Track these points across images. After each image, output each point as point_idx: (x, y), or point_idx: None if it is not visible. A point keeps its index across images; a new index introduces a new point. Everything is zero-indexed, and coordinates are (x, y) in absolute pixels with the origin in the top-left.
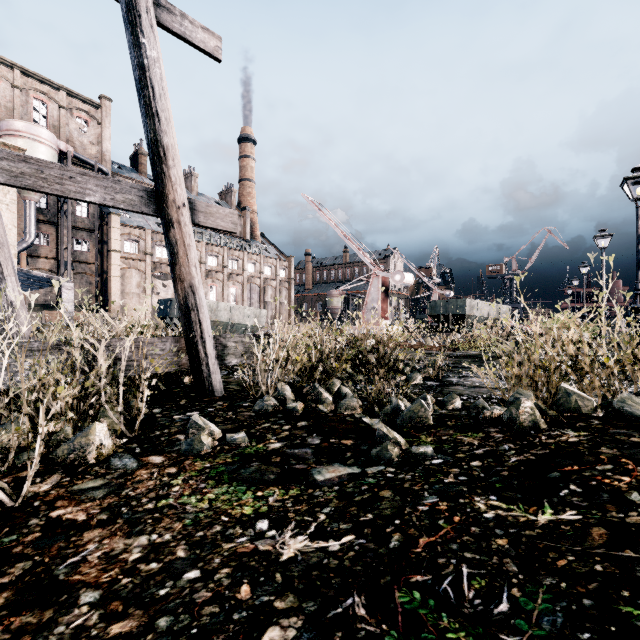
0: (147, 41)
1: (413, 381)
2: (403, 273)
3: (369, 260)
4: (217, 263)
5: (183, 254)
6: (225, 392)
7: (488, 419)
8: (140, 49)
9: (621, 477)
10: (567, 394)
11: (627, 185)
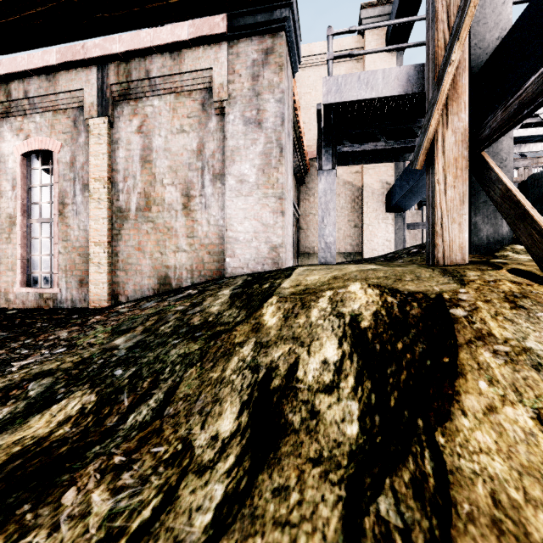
0: None
1: None
2: None
3: None
4: None
5: None
6: None
7: None
8: None
9: None
10: None
11: None
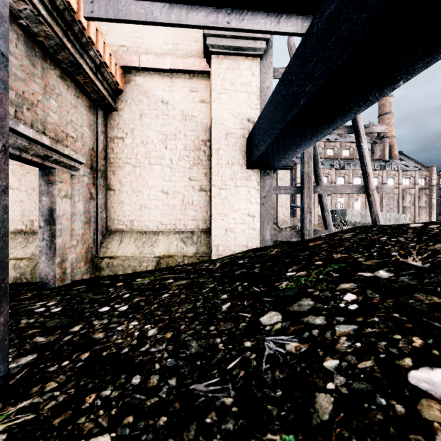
0: (363, 144)
1: None
2: None
3: None
4: (360, 182)
5: (374, 204)
6: None
7: None
8: (361, 147)
9: None
10: None
11: None
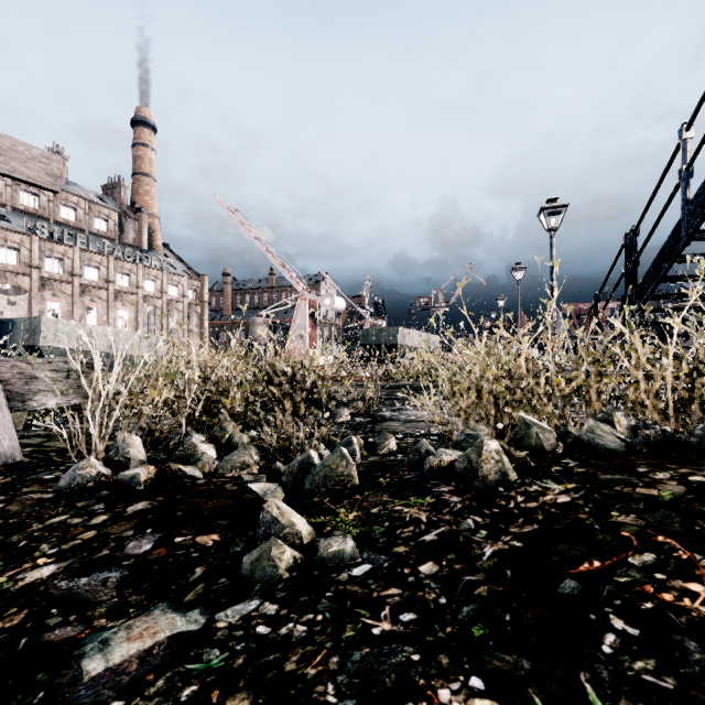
0: None
1: (339, 418)
2: (333, 297)
3: (296, 280)
4: (98, 276)
5: None
6: (30, 455)
7: (436, 470)
8: None
9: (686, 584)
10: (526, 425)
11: (544, 215)
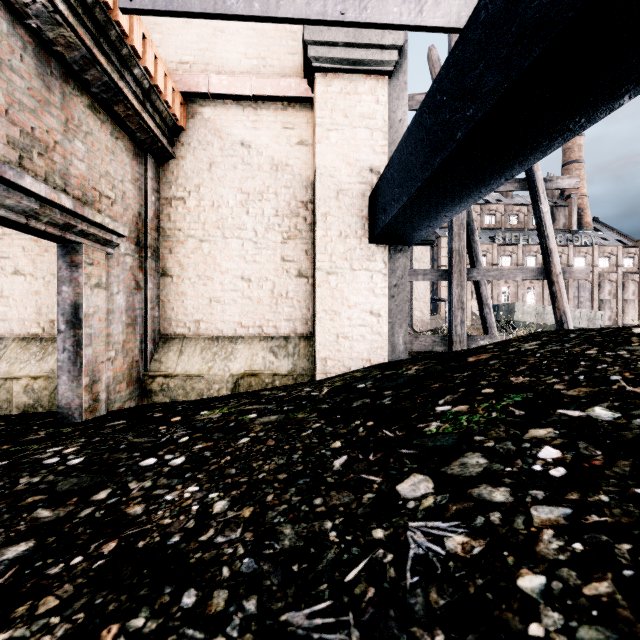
0: (542, 206)
1: None
2: None
3: None
4: (535, 263)
5: (559, 297)
6: None
7: None
8: (539, 211)
9: None
10: None
11: None
